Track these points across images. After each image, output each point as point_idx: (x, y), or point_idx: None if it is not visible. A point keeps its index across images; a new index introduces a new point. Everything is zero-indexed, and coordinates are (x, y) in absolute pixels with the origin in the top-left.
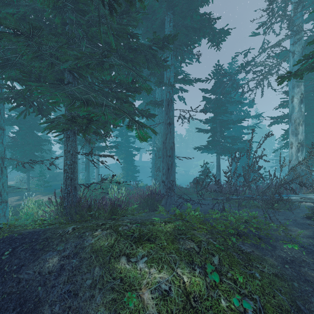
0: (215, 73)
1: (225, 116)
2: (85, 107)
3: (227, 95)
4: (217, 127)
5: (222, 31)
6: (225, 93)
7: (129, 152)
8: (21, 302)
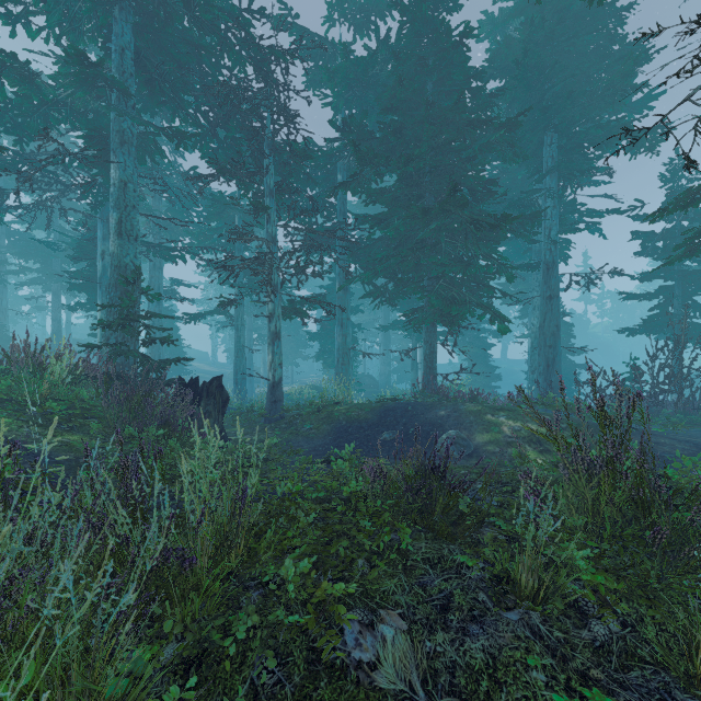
0: (665, 180)
1: (696, 261)
2: (454, 307)
3: (700, 218)
4: (674, 287)
5: (654, 133)
6: (696, 214)
7: (479, 340)
8: (432, 424)
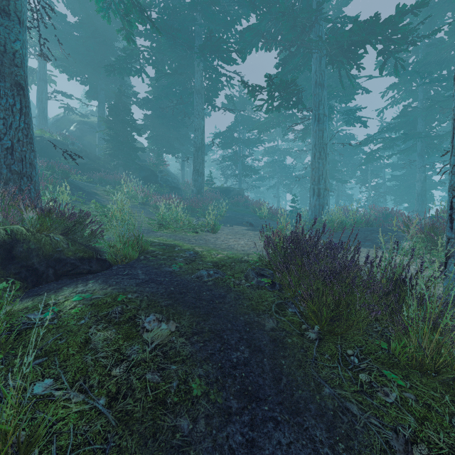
0: None
1: None
2: None
3: None
4: None
5: None
6: None
7: None
8: None
